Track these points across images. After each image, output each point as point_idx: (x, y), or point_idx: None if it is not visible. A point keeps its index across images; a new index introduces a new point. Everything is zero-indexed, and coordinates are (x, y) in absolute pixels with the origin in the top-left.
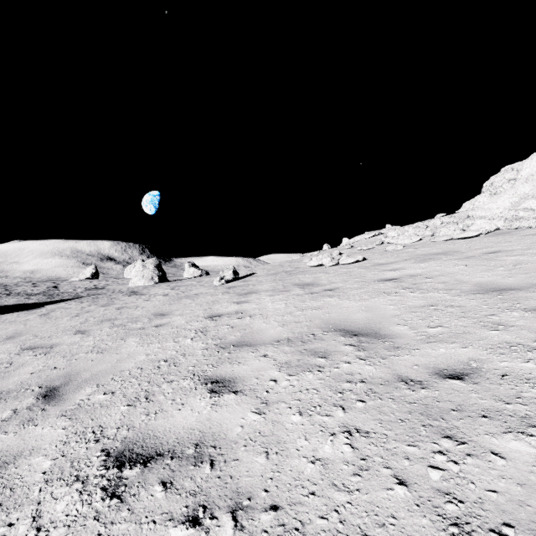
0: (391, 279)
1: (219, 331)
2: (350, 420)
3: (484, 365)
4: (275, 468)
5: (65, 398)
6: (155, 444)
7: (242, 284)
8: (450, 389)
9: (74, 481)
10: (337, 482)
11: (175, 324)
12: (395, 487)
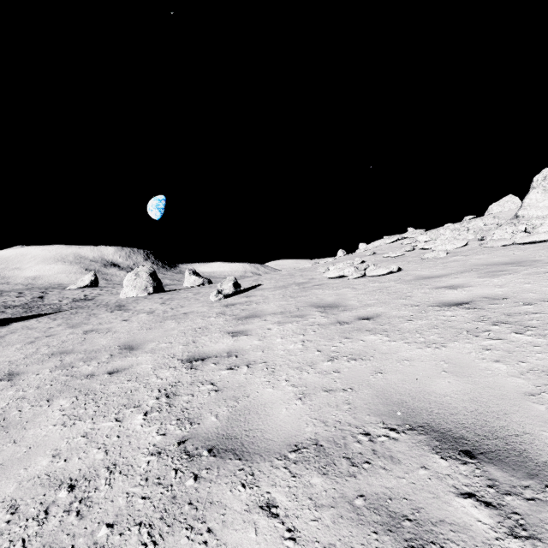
0: (459, 303)
1: (193, 397)
2: None
3: None
4: None
5: None
6: None
7: (243, 300)
8: None
9: None
10: None
11: (137, 371)
12: None
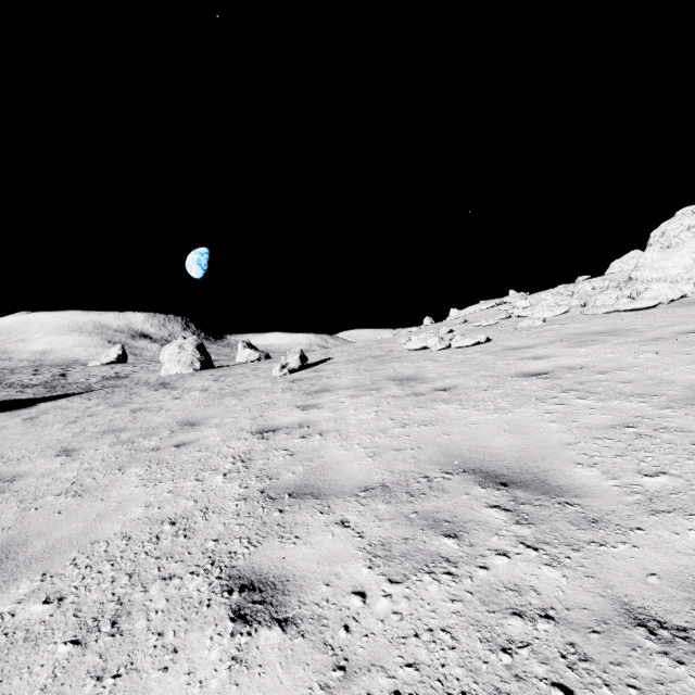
0: (538, 373)
1: (269, 460)
2: None
3: None
4: None
5: None
6: None
7: (312, 375)
8: None
9: None
10: None
11: (205, 443)
12: None
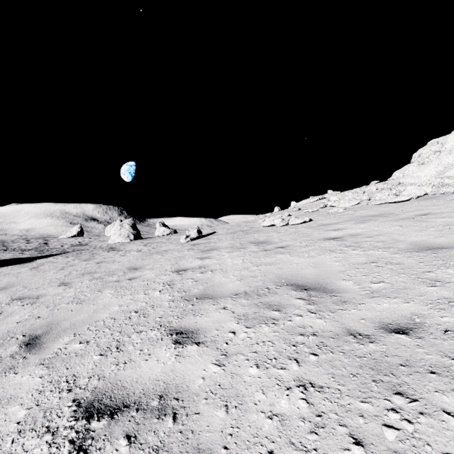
0: (335, 238)
1: (184, 284)
2: (304, 374)
3: (426, 320)
4: (235, 423)
5: (45, 346)
6: (122, 395)
7: (205, 241)
8: (396, 343)
9: (44, 433)
10: (295, 440)
11: (146, 277)
12: (352, 448)
